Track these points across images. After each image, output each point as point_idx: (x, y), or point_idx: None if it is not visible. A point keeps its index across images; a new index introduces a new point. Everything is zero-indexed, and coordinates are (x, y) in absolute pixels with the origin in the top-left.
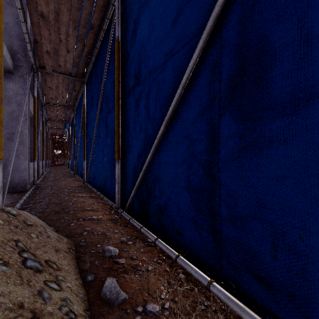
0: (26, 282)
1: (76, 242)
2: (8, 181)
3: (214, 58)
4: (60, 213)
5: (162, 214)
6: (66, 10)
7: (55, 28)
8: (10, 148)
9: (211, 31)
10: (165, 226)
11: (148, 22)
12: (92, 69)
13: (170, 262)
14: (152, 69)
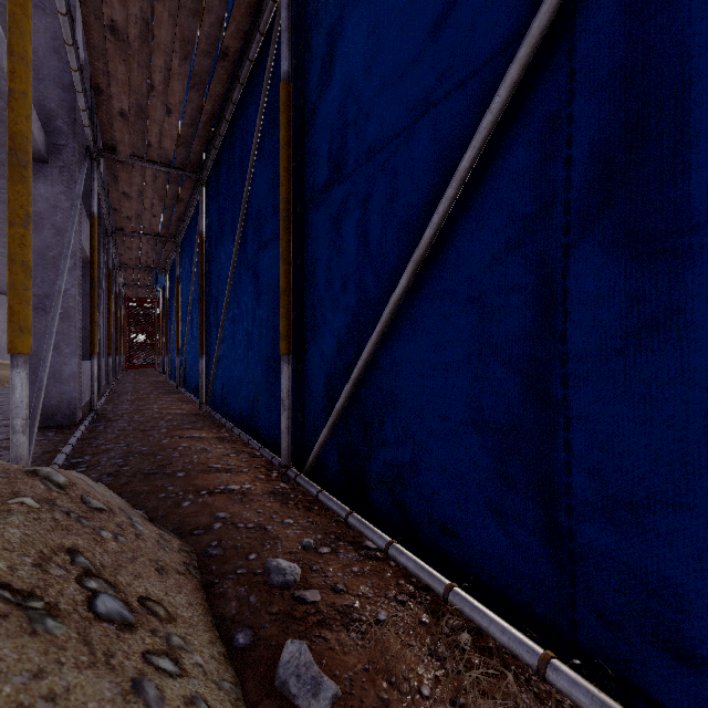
0: (103, 659)
1: (198, 547)
2: (40, 403)
3: (549, 107)
4: (154, 477)
5: (402, 484)
6: (167, 16)
7: (141, 57)
8: (40, 330)
9: (541, 39)
10: (411, 513)
11: (364, 33)
12: (222, 151)
13: (427, 602)
14: (375, 142)
